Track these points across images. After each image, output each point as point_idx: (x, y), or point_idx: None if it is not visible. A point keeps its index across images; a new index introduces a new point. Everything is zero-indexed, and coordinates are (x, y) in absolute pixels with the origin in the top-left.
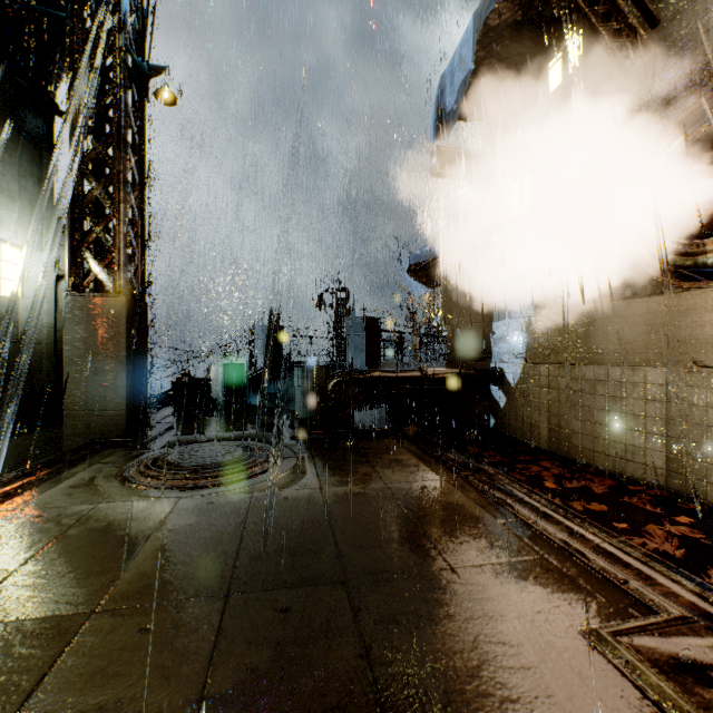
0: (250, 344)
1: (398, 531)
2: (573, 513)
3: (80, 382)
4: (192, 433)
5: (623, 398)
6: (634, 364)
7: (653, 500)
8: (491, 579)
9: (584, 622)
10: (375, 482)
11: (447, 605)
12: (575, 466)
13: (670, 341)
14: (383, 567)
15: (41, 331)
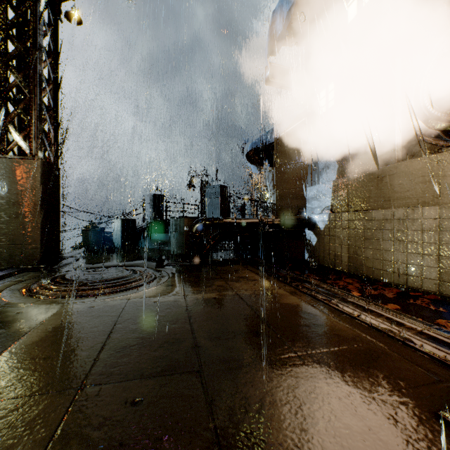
0: (143, 212)
1: (247, 325)
2: (387, 308)
3: (4, 223)
4: (92, 263)
5: (405, 230)
6: (413, 206)
7: (431, 302)
8: (336, 364)
9: (438, 404)
10: (228, 291)
11: (300, 391)
12: (368, 281)
13: (441, 186)
14: (236, 356)
15: None
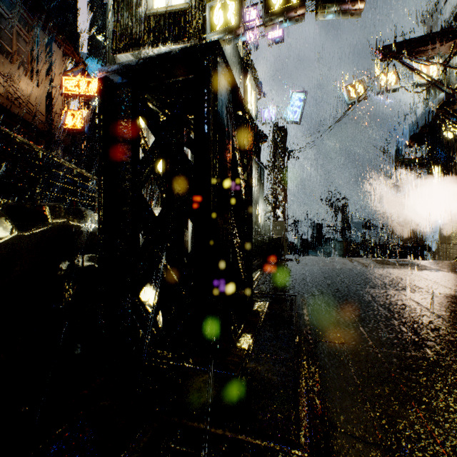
0: (295, 227)
1: None
2: None
3: None
4: None
5: None
6: None
7: None
8: None
9: None
10: None
11: None
12: None
13: None
14: None
15: (263, 230)
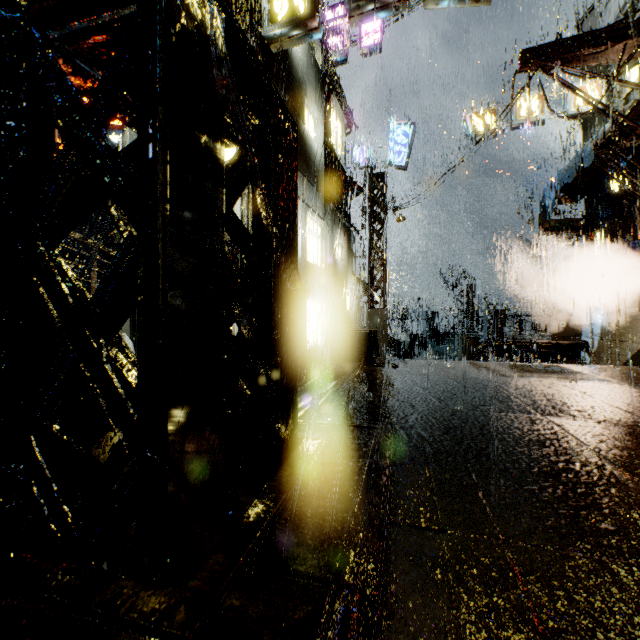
0: (401, 318)
1: None
2: None
3: None
4: None
5: None
6: None
7: None
8: None
9: None
10: None
11: None
12: None
13: None
14: None
15: (354, 322)
